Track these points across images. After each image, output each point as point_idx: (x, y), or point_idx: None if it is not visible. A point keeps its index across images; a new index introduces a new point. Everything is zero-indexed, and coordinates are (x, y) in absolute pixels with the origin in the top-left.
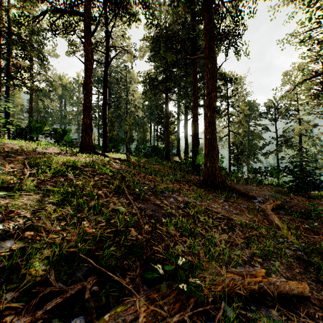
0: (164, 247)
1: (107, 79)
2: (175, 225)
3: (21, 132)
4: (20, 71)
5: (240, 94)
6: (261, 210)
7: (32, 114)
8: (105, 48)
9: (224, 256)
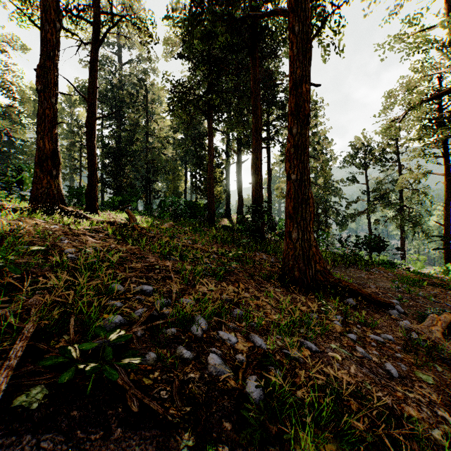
0: None
1: (96, 73)
2: None
3: None
4: None
5: (321, 125)
6: (424, 341)
7: None
8: (93, 13)
9: None
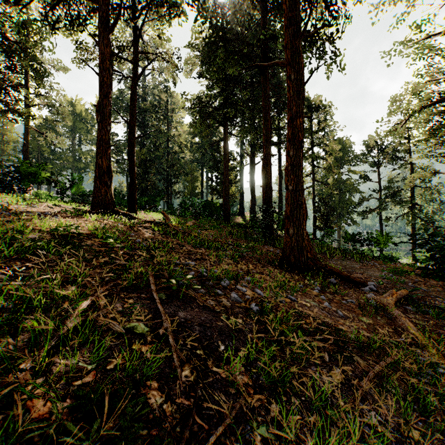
0: (224, 432)
1: (135, 101)
2: (245, 357)
3: (4, 180)
4: (4, 89)
5: (330, 127)
6: (379, 306)
7: (27, 154)
8: (133, 53)
9: (351, 438)
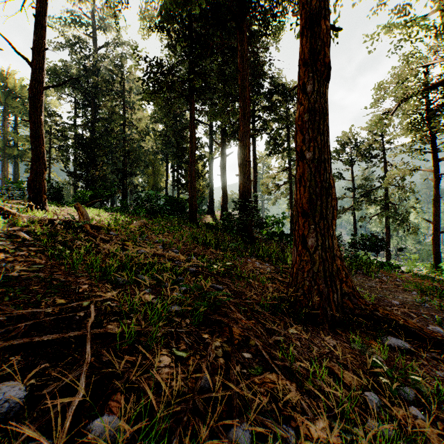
0: None
1: (43, 30)
2: None
3: None
4: None
5: None
6: None
7: None
8: None
9: None
